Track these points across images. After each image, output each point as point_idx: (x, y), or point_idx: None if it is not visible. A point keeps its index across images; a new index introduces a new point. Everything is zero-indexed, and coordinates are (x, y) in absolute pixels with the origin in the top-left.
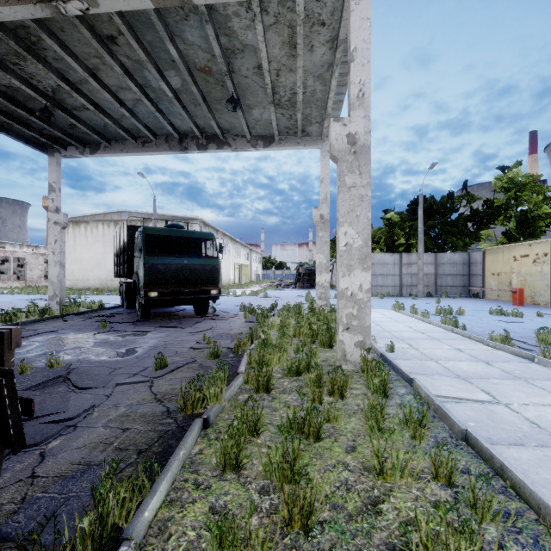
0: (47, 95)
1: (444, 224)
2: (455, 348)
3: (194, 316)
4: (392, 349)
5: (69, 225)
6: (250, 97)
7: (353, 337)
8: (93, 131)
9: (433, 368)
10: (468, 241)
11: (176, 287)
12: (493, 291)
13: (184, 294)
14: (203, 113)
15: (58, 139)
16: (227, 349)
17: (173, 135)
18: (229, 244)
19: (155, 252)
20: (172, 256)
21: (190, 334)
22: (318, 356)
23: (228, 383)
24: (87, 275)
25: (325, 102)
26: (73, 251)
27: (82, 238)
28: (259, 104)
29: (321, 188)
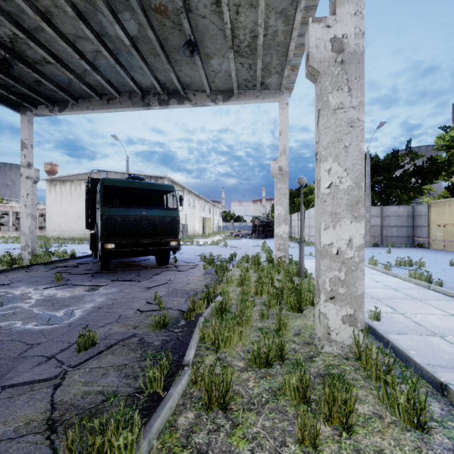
0: (6, 46)
1: (389, 179)
2: (449, 313)
3: (155, 266)
4: (377, 317)
5: (56, 183)
6: (209, 44)
7: (339, 309)
8: (58, 87)
9: (447, 351)
10: (412, 195)
11: (134, 239)
12: (439, 241)
13: (143, 245)
14: (163, 65)
15: (27, 97)
16: (179, 312)
17: (136, 92)
18: (195, 201)
19: (116, 204)
20: (131, 207)
21: (144, 289)
22: (289, 329)
23: (168, 381)
24: (72, 226)
25: (287, 46)
26: (60, 206)
27: (67, 194)
28: (218, 52)
29: (280, 141)
